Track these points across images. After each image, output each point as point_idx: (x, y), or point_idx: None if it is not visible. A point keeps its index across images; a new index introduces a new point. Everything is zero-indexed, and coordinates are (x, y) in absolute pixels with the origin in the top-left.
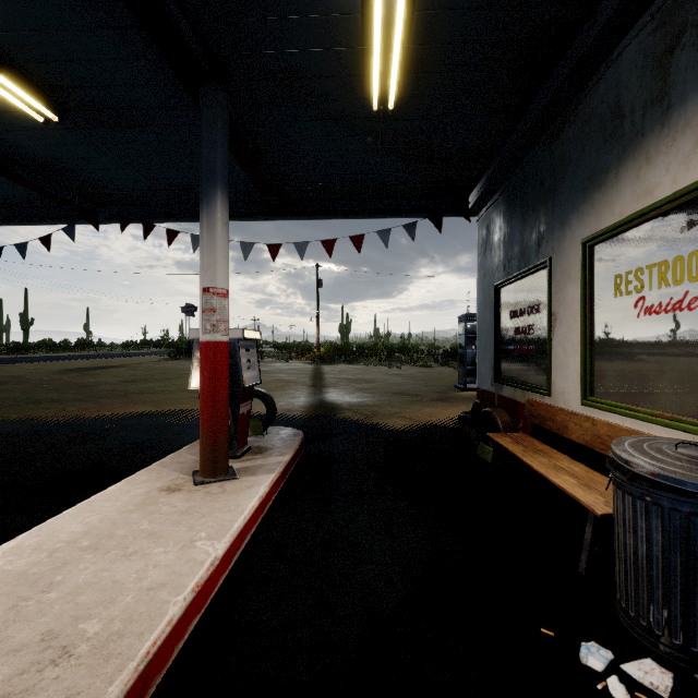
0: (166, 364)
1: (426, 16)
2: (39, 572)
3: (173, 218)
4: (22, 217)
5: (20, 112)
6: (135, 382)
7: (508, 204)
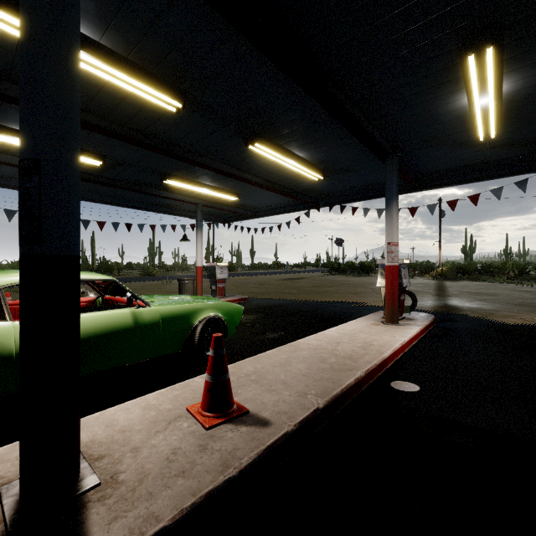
0: (328, 278)
1: (510, 103)
2: (349, 333)
3: (354, 201)
4: (288, 210)
5: (308, 177)
6: (319, 287)
7: None
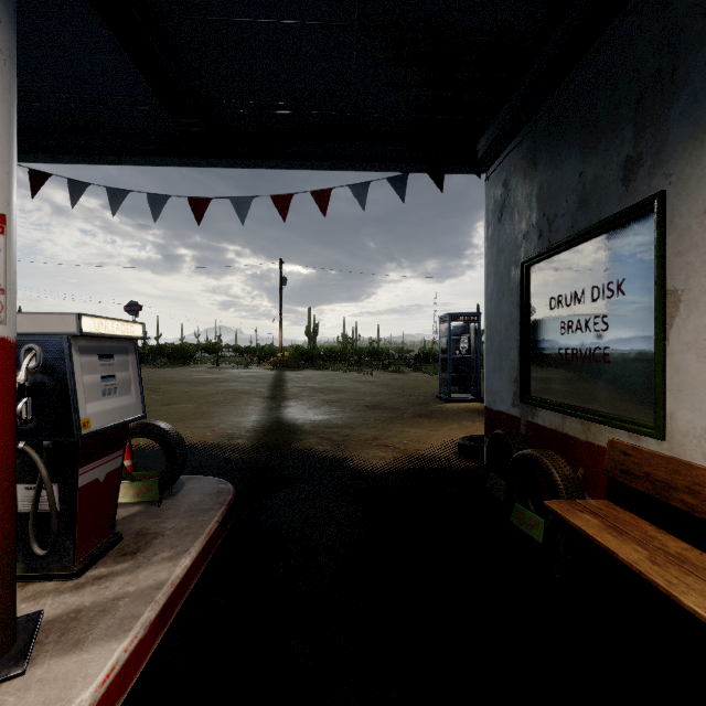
0: None
1: None
2: None
3: (39, 154)
4: None
5: None
6: None
7: (549, 136)
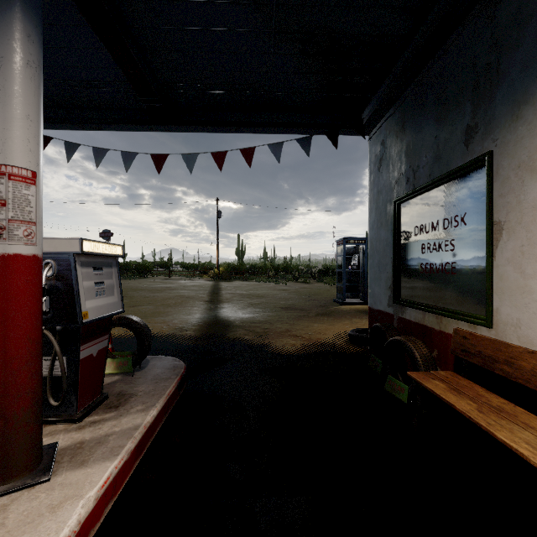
0: None
1: None
2: None
3: (44, 123)
4: None
5: None
6: None
7: (414, 109)
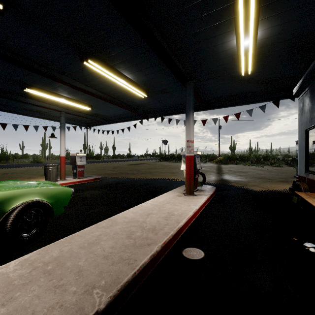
0: (158, 163)
1: (261, 49)
2: (160, 205)
3: (170, 114)
4: (128, 119)
5: (138, 96)
6: (151, 169)
7: (311, 94)
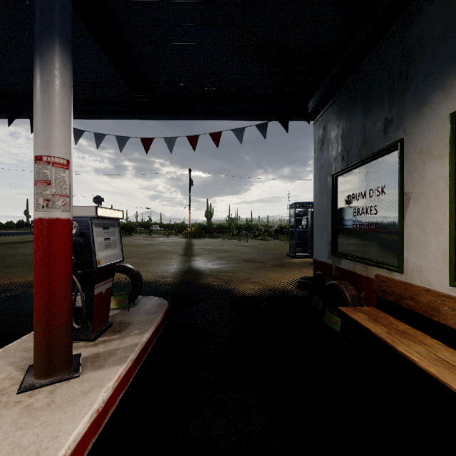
0: None
1: None
2: None
3: None
4: None
5: None
6: None
7: (347, 102)
